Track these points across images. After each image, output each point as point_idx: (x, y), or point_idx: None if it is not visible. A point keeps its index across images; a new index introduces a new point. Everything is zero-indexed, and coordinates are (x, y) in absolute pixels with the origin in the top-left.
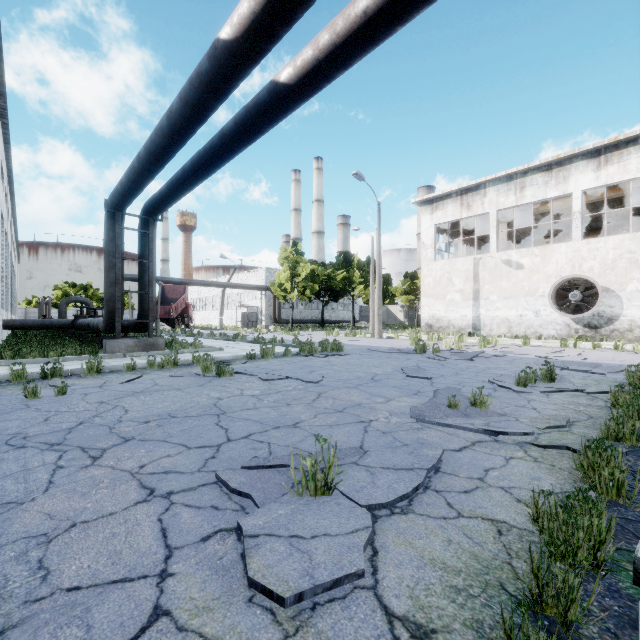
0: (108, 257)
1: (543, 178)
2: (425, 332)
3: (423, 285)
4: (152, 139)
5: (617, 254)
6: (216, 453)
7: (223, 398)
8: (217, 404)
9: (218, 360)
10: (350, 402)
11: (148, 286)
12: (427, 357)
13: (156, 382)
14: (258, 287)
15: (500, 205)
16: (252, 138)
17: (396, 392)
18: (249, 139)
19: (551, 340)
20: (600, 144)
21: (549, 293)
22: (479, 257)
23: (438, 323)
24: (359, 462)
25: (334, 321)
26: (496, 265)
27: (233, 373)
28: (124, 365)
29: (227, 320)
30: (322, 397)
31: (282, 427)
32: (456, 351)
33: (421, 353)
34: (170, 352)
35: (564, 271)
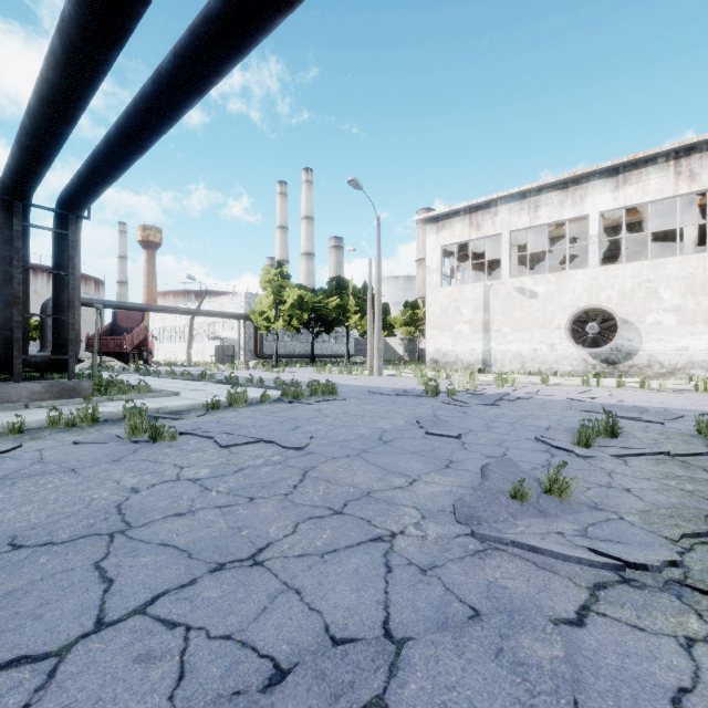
0: (2, 265)
1: (559, 197)
2: (430, 368)
3: (428, 315)
4: (42, 74)
5: (636, 283)
6: (39, 691)
7: (141, 489)
8: (123, 505)
9: (165, 411)
10: (353, 489)
11: (67, 308)
12: (443, 402)
13: (42, 456)
14: (235, 315)
15: (513, 226)
16: (203, 82)
17: (419, 463)
18: (198, 83)
19: (568, 377)
20: (619, 161)
21: (566, 325)
22: (490, 284)
23: (445, 358)
24: (391, 702)
25: (326, 355)
26: (508, 293)
27: (176, 435)
28: (6, 425)
29: (198, 354)
30: (308, 479)
31: (228, 567)
32: (473, 392)
33: (434, 396)
34: (100, 399)
35: (581, 301)
